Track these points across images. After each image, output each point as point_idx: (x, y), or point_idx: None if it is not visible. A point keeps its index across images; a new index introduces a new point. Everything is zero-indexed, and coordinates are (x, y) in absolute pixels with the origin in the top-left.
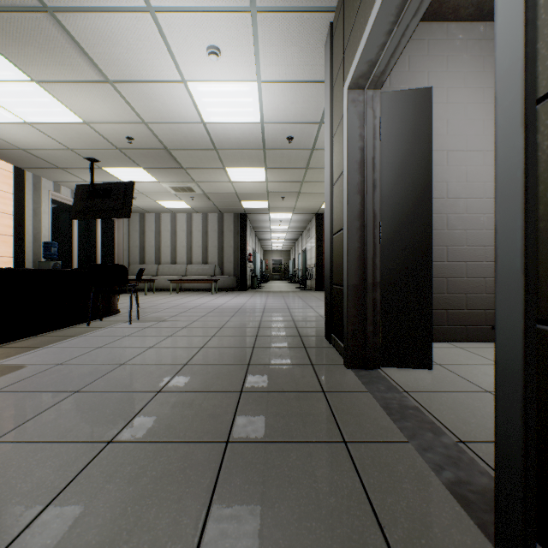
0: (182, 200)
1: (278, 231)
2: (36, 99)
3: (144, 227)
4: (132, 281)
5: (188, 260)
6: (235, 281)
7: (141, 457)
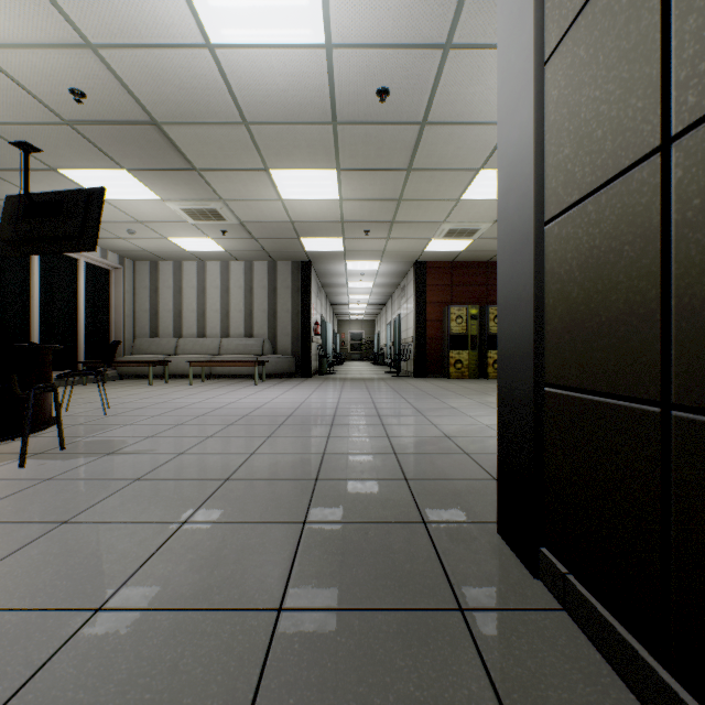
0: (210, 237)
1: (359, 291)
2: None
3: (157, 281)
4: (129, 363)
5: (224, 332)
6: (293, 363)
7: None
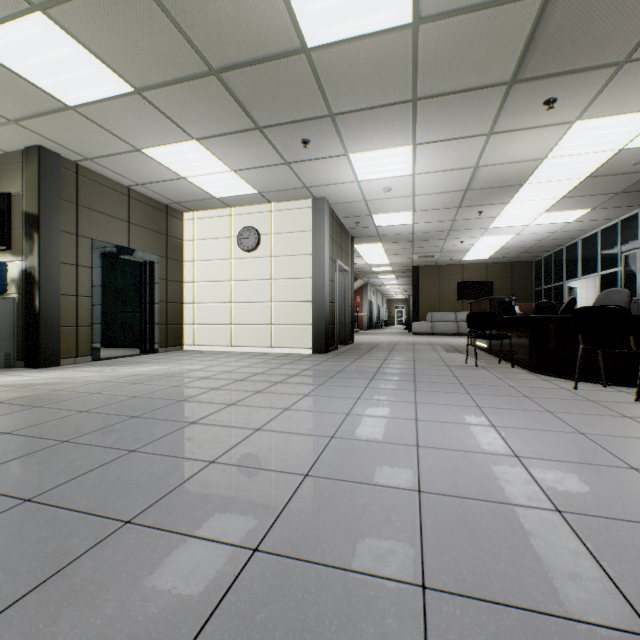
0: None
1: None
2: (579, 143)
3: None
4: None
5: None
6: None
7: (386, 347)
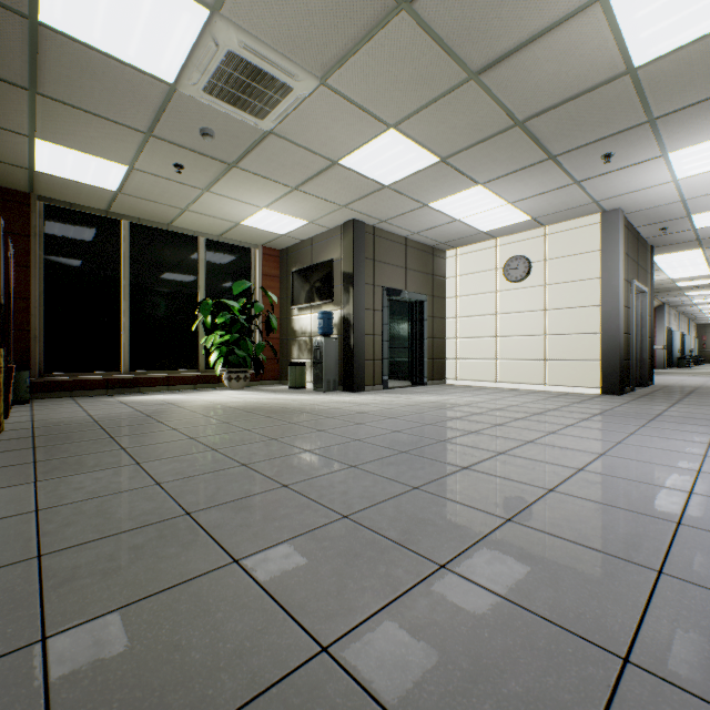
0: None
1: None
2: None
3: None
4: None
5: None
6: None
7: None
